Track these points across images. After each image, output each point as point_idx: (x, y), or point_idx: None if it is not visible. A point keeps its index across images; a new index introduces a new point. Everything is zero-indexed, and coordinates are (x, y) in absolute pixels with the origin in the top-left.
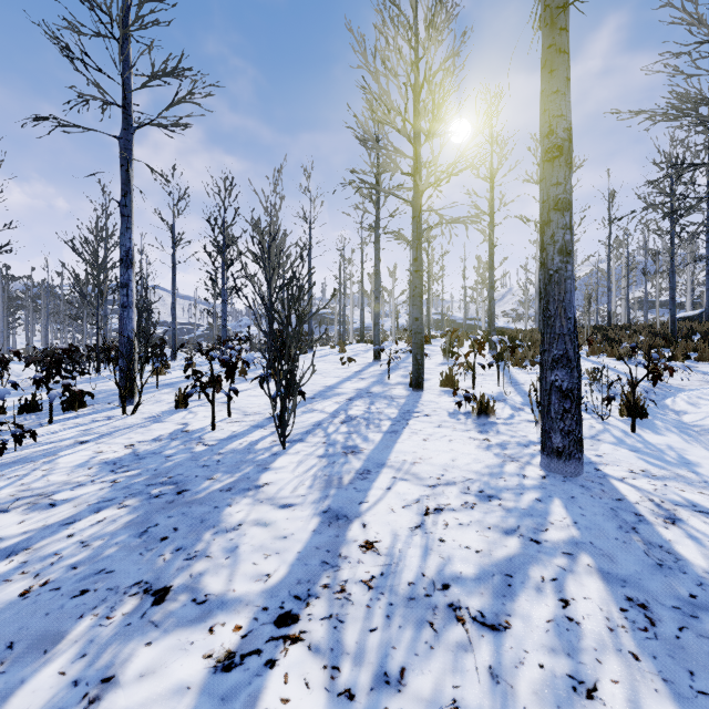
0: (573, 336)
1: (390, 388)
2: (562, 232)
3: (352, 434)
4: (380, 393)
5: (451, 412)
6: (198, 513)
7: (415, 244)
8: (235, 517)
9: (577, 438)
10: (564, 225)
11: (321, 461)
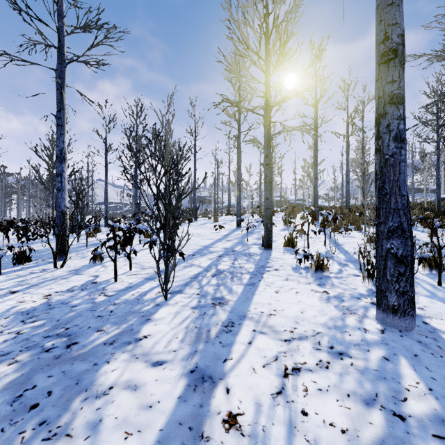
0: (406, 210)
1: (248, 247)
2: (396, 122)
3: (220, 286)
4: (241, 251)
5: (294, 267)
6: (77, 371)
7: (266, 145)
8: (109, 378)
9: (411, 297)
10: (398, 116)
11: (194, 312)
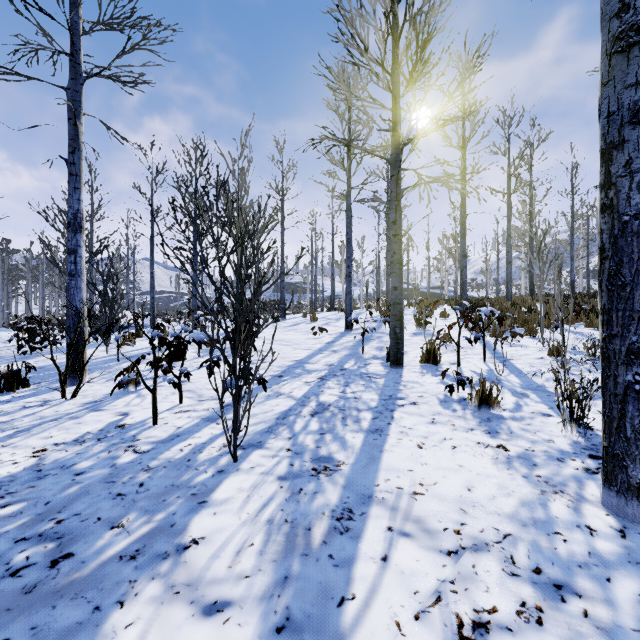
0: None
1: (365, 363)
2: None
3: (325, 435)
4: (355, 371)
5: (442, 399)
6: (59, 628)
7: (394, 205)
8: None
9: None
10: None
11: (282, 488)
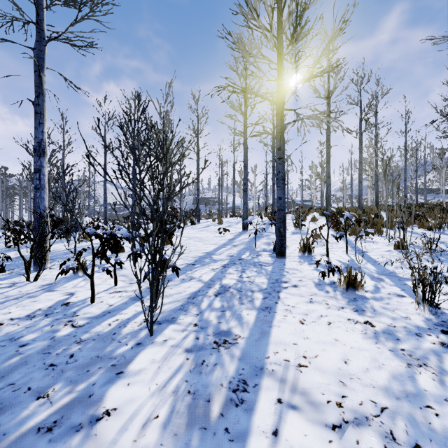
0: None
1: (257, 254)
2: None
3: (225, 312)
4: (249, 260)
5: (317, 282)
6: None
7: (279, 136)
8: None
9: None
10: None
11: (188, 359)
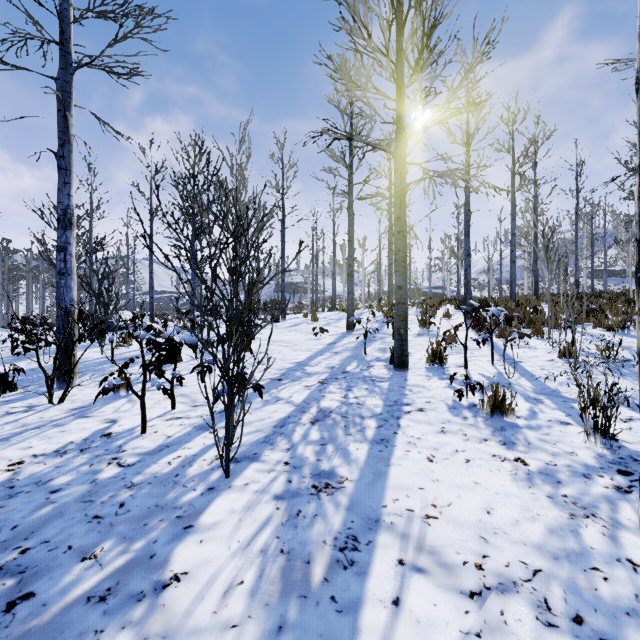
0: None
1: (368, 366)
2: None
3: (326, 446)
4: (357, 374)
5: (451, 405)
6: None
7: (398, 200)
8: None
9: None
10: None
11: (278, 509)
